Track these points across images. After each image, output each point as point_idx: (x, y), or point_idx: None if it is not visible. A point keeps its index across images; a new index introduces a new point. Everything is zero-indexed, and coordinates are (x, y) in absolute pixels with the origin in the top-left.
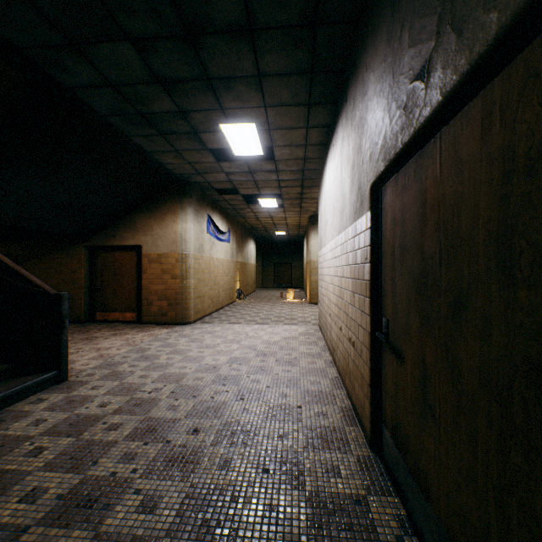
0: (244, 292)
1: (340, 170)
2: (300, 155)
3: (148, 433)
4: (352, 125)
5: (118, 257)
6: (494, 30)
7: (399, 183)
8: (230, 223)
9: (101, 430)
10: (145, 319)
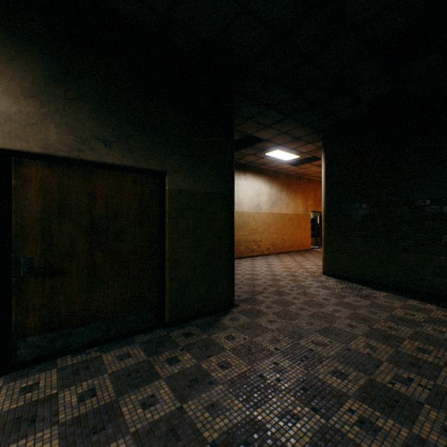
0: None
1: None
2: None
3: None
4: None
5: None
6: (146, 167)
7: (59, 171)
8: None
9: None
10: None
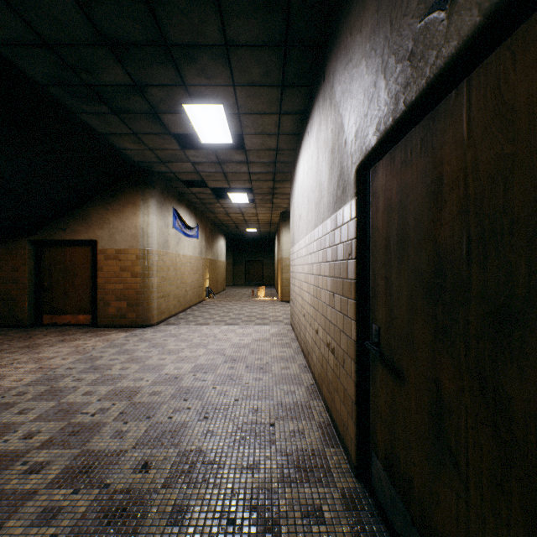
0: (214, 290)
1: (317, 158)
2: (272, 145)
3: (82, 474)
4: (332, 104)
5: (70, 253)
6: None
7: (396, 159)
8: (199, 218)
9: (17, 474)
10: (101, 322)
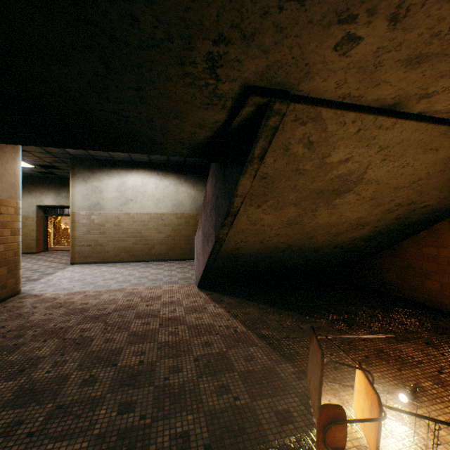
0: None
1: (176, 191)
2: (117, 156)
3: None
4: (195, 187)
5: None
6: None
7: None
8: None
9: None
10: None
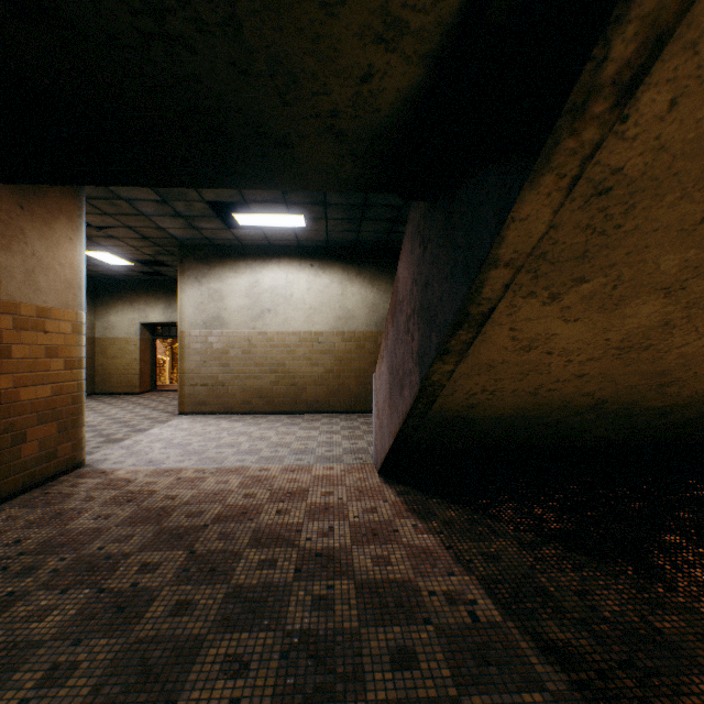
0: None
1: (342, 294)
2: (246, 238)
3: None
4: (374, 286)
5: None
6: None
7: None
8: None
9: None
10: (7, 487)
